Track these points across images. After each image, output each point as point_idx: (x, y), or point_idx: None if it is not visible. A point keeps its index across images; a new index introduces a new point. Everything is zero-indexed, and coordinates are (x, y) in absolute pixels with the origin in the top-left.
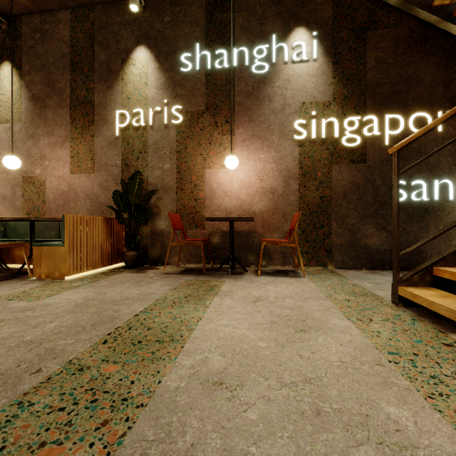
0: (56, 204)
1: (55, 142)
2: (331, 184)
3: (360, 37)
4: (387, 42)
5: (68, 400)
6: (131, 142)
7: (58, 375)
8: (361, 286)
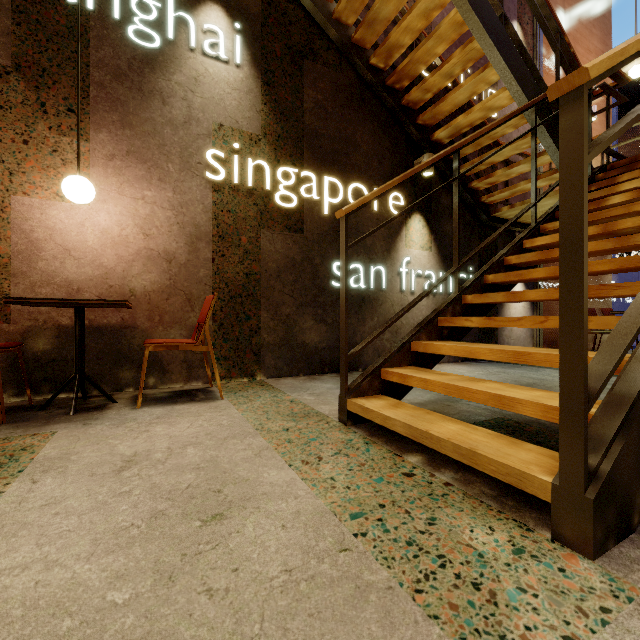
0: None
1: None
2: (261, 257)
3: (298, 63)
4: (326, 84)
5: None
6: None
7: None
8: (301, 402)
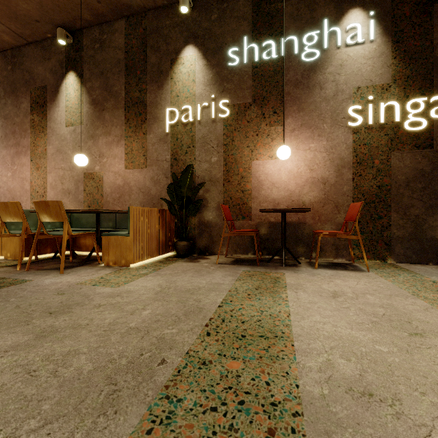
0: (113, 197)
1: (112, 140)
2: (391, 172)
3: (426, 11)
4: None
5: (213, 398)
6: (180, 138)
7: (185, 367)
8: None
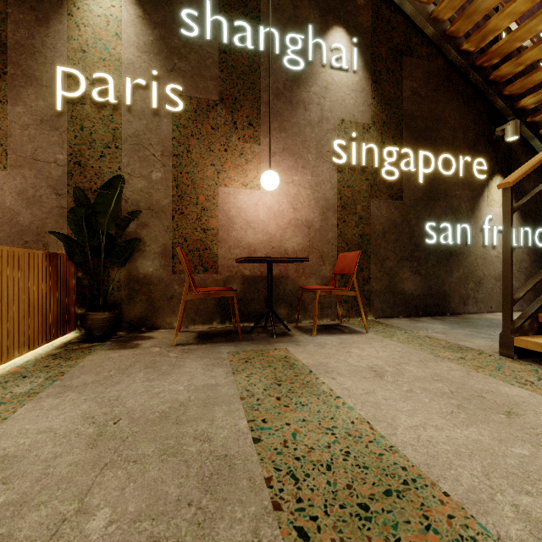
0: None
1: None
2: (371, 221)
3: (398, 60)
4: (420, 73)
5: None
6: (88, 127)
7: None
8: (438, 338)
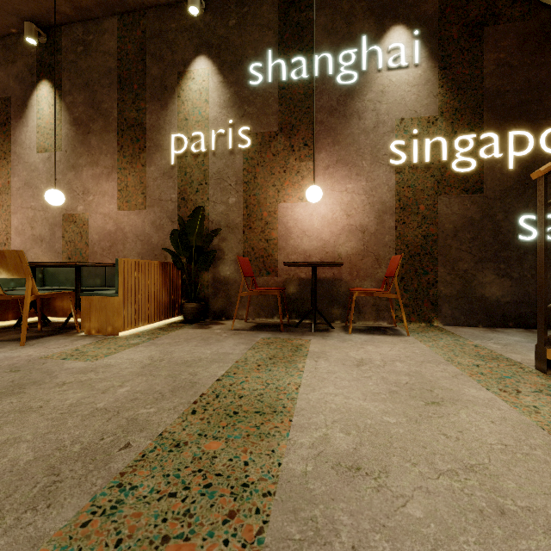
0: (101, 246)
1: (101, 173)
2: (438, 220)
3: (476, 34)
4: (510, 39)
5: (175, 483)
6: (189, 172)
7: (152, 451)
8: (486, 348)
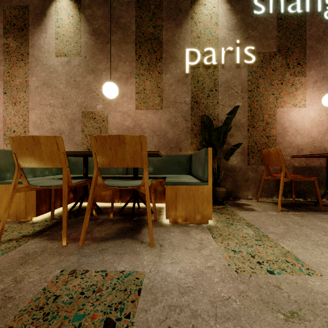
0: None
1: (119, 77)
2: None
3: None
4: None
5: None
6: (201, 80)
7: None
8: None
